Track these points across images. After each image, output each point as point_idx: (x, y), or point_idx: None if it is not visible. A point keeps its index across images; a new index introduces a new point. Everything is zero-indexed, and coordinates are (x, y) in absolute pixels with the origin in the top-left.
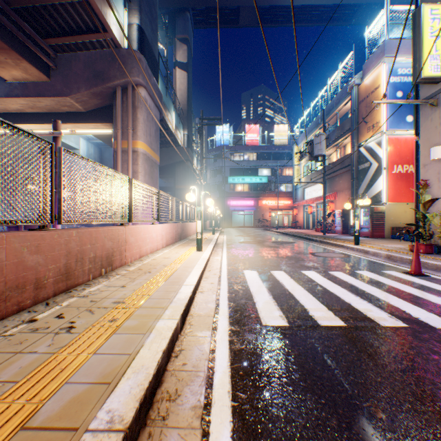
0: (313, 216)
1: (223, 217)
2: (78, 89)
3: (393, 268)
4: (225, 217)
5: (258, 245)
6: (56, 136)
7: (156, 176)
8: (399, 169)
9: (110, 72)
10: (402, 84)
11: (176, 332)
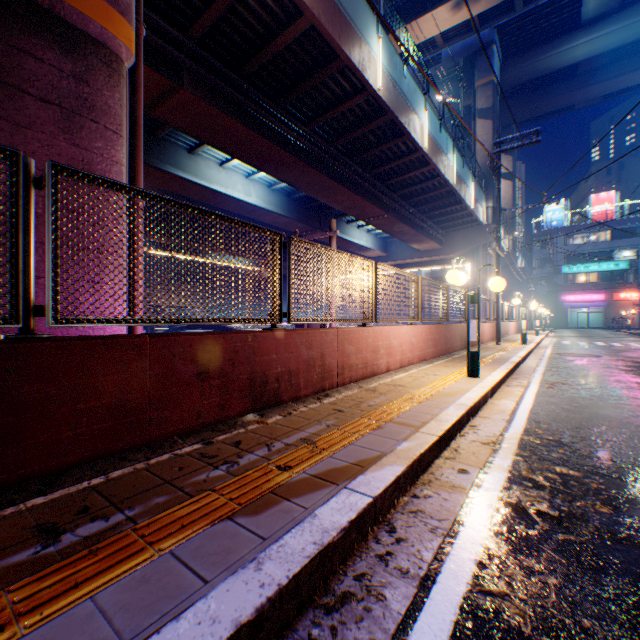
0: None
1: (553, 316)
2: (456, 250)
3: None
4: (556, 316)
5: (582, 337)
6: (474, 289)
7: None
8: None
9: (475, 239)
10: None
11: (539, 341)
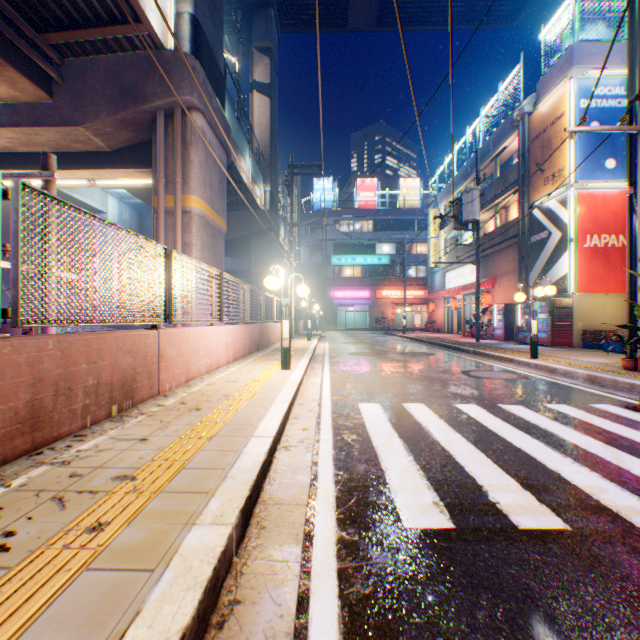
0: (459, 313)
1: (324, 315)
2: (96, 114)
3: (606, 399)
4: (327, 315)
5: (378, 358)
6: (47, 180)
7: (221, 252)
8: (594, 241)
9: (147, 88)
10: (599, 110)
11: (224, 559)
